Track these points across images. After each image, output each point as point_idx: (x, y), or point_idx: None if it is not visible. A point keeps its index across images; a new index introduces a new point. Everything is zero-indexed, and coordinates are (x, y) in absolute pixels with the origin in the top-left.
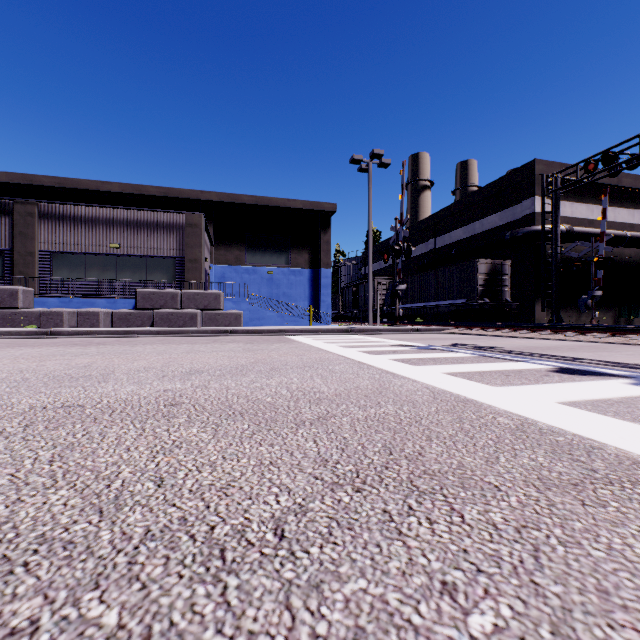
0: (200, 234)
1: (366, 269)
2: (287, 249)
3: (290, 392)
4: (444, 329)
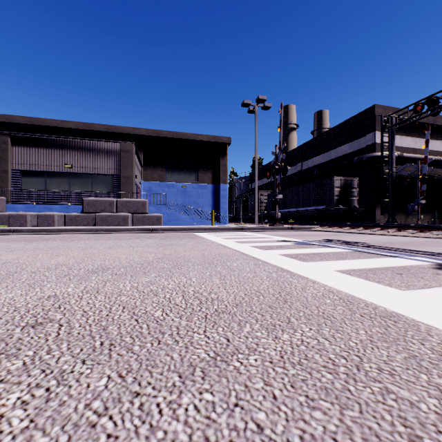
0: (131, 158)
1: (252, 185)
2: (196, 170)
3: (185, 300)
4: (311, 227)
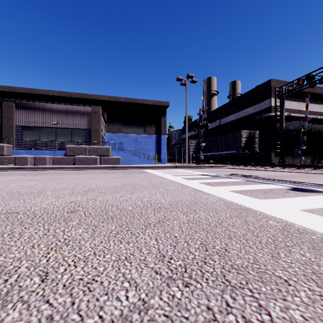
0: (99, 117)
1: (184, 135)
2: (144, 125)
3: (143, 203)
4: (225, 166)
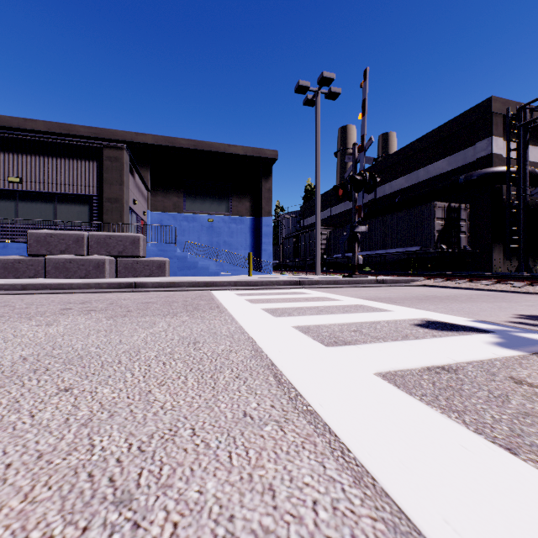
0: (121, 169)
1: (305, 221)
2: (228, 197)
3: None
4: (413, 280)
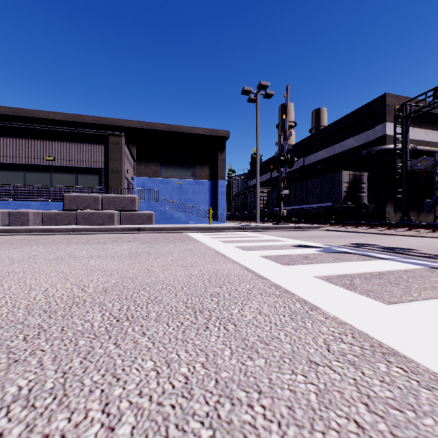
0: (121, 150)
1: (251, 182)
2: (192, 165)
3: None
4: (321, 227)
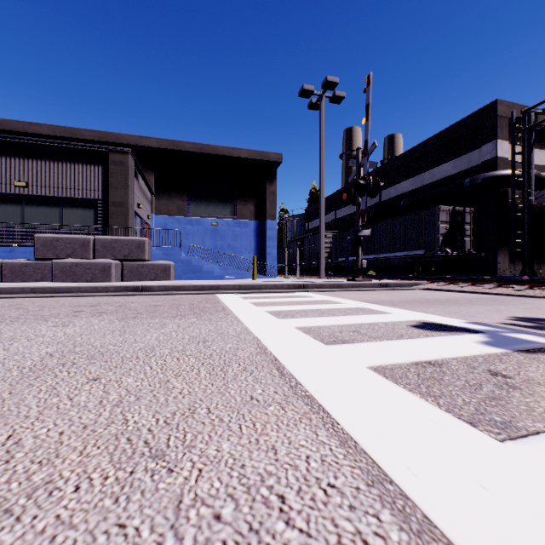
0: (126, 173)
1: (309, 225)
2: (232, 200)
3: None
4: (417, 284)
